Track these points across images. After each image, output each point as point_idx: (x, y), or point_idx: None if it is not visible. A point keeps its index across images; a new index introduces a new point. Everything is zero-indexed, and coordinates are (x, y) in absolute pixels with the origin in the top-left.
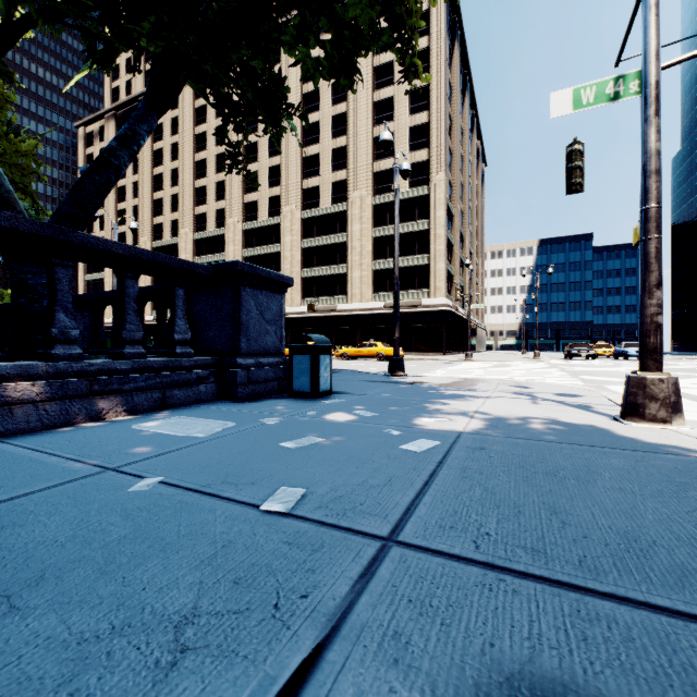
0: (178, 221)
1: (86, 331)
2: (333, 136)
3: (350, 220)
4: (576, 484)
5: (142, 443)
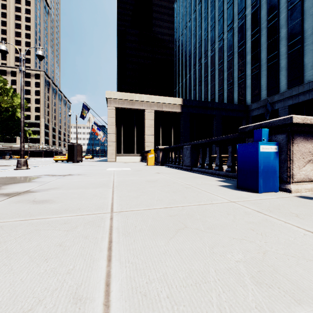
0: None
1: None
2: None
3: None
4: None
5: None
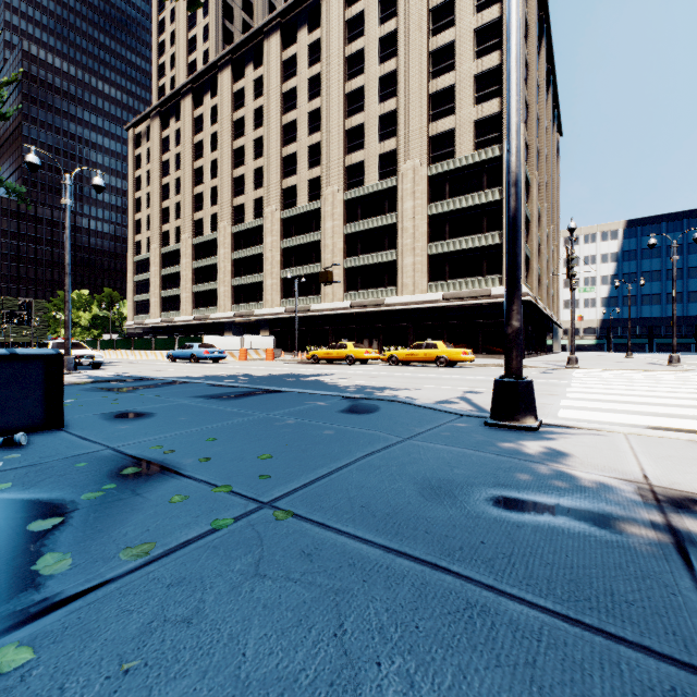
0: (217, 215)
1: None
2: (381, 101)
3: (400, 197)
4: None
5: None
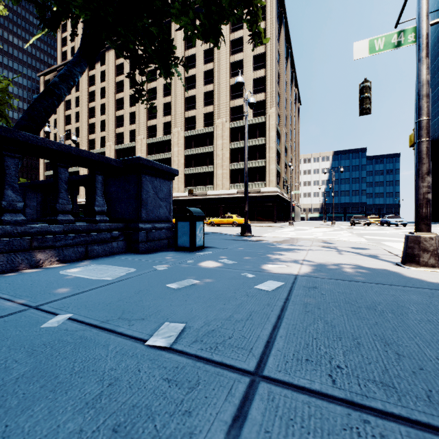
0: (105, 137)
1: (38, 206)
2: (205, 84)
3: (215, 137)
4: (394, 316)
5: (63, 285)
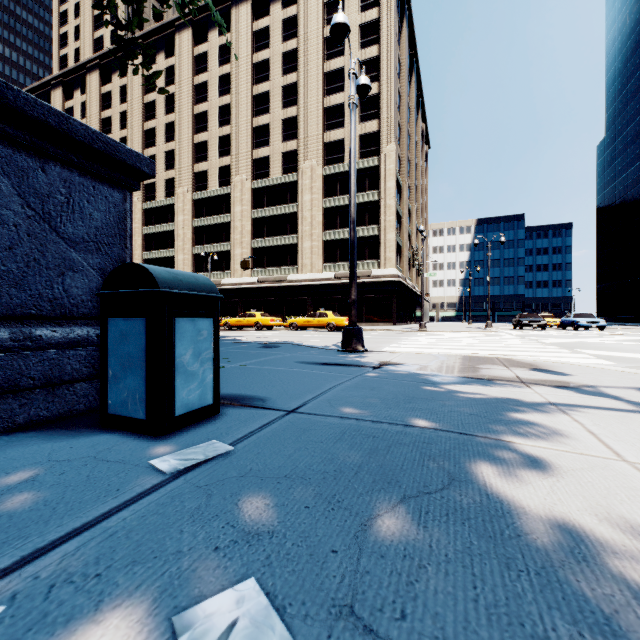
0: None
1: None
2: (284, 106)
3: (300, 190)
4: None
5: None
